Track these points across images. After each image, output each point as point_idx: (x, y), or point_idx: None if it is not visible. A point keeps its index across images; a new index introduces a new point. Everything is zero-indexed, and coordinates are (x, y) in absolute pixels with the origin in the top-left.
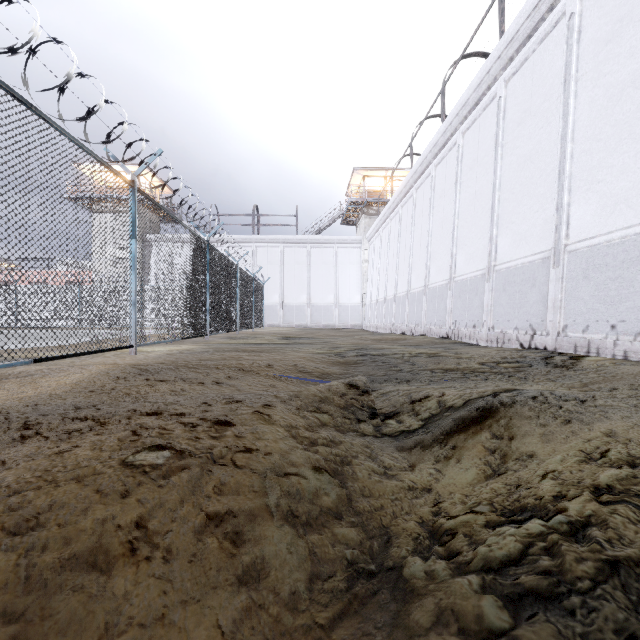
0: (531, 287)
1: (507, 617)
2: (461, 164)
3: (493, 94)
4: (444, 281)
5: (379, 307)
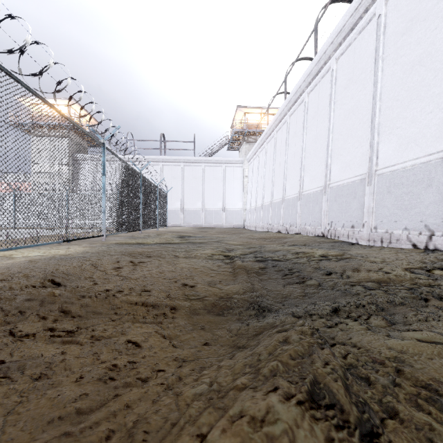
0: (426, 187)
1: None
2: (335, 86)
3: (371, 15)
4: (318, 188)
5: (257, 211)
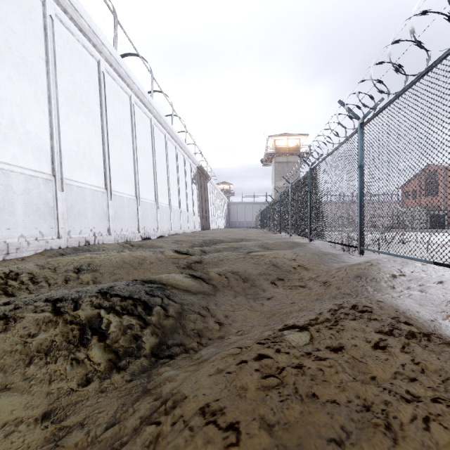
0: None
1: (157, 306)
2: None
3: None
4: None
5: None
